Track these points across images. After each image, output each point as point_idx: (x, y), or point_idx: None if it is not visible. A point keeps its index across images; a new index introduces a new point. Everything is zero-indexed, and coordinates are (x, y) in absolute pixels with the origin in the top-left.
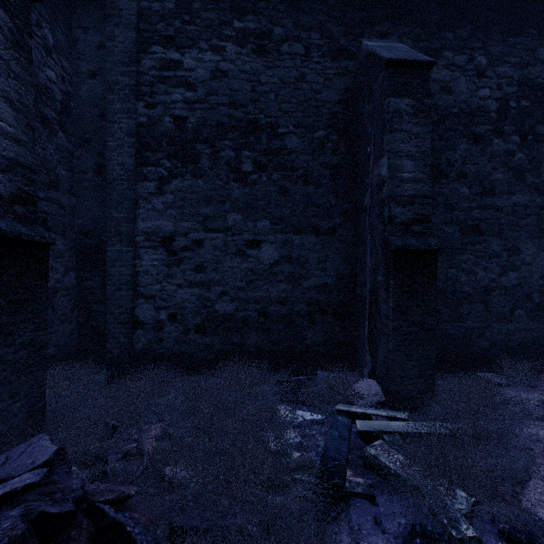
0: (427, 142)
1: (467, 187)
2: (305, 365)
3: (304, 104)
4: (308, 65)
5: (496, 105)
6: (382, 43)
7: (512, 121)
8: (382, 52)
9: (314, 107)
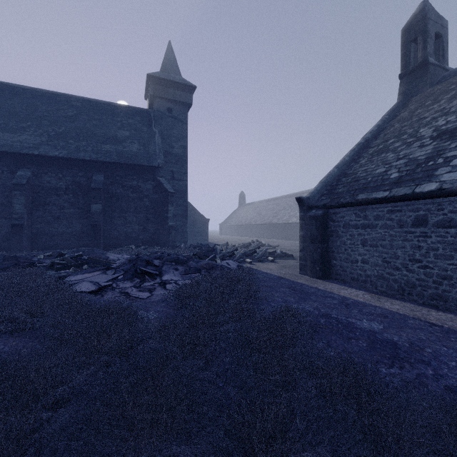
0: (24, 201)
1: (56, 207)
2: (2, 253)
3: (2, 185)
4: (3, 175)
5: (65, 187)
6: (23, 173)
7: (70, 191)
8: (14, 180)
9: (5, 186)
